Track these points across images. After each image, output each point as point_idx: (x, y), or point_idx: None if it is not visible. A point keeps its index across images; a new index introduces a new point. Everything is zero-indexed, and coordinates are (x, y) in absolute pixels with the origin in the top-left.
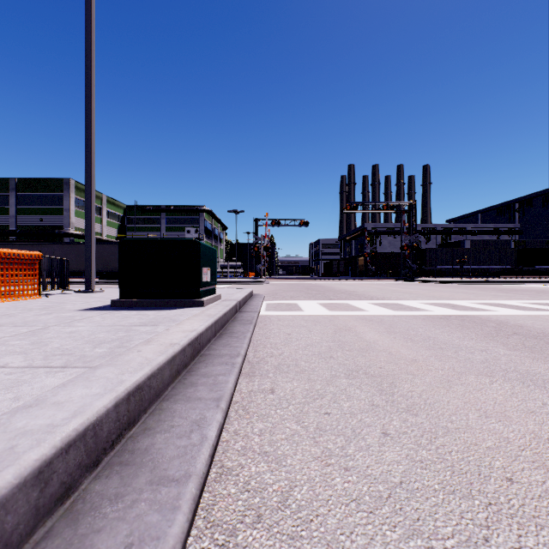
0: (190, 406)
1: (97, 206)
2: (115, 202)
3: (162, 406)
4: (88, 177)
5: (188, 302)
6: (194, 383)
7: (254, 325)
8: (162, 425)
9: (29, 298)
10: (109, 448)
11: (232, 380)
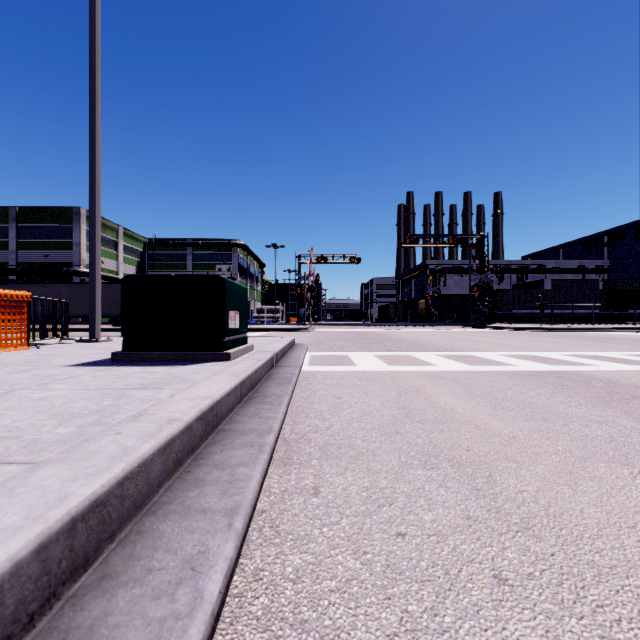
0: (186, 525)
1: (112, 239)
2: (133, 234)
3: (143, 525)
4: (92, 200)
5: (209, 355)
6: (200, 481)
7: (293, 385)
8: (133, 569)
9: (14, 349)
10: (21, 630)
11: (258, 474)
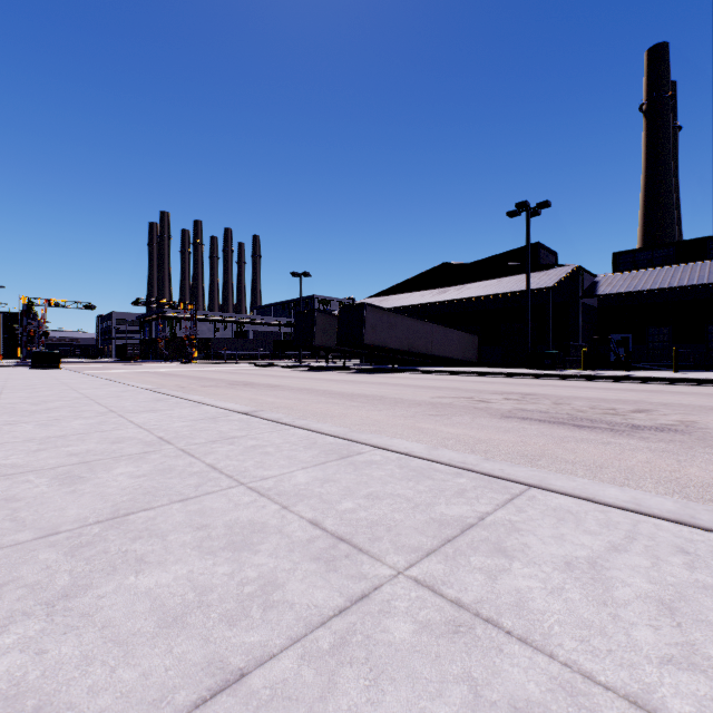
0: None
1: None
2: None
3: None
4: None
5: (58, 368)
6: None
7: None
8: None
9: None
10: None
11: None
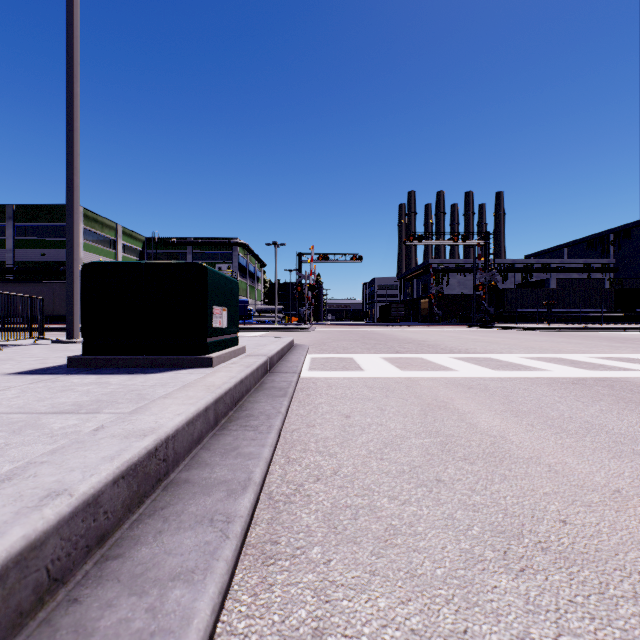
0: None
1: (110, 238)
2: (132, 233)
3: None
4: (70, 186)
5: (188, 360)
6: (81, 636)
7: (289, 398)
8: None
9: None
10: None
11: (205, 610)
